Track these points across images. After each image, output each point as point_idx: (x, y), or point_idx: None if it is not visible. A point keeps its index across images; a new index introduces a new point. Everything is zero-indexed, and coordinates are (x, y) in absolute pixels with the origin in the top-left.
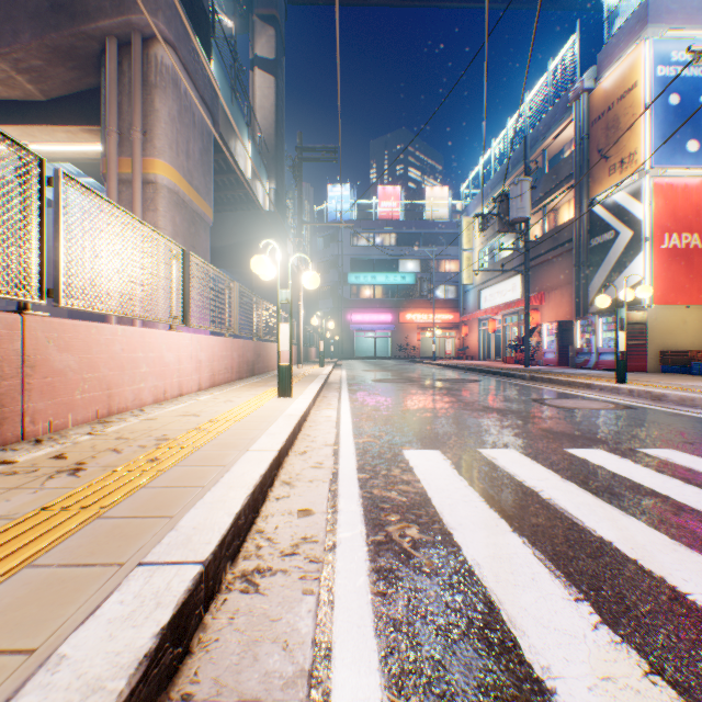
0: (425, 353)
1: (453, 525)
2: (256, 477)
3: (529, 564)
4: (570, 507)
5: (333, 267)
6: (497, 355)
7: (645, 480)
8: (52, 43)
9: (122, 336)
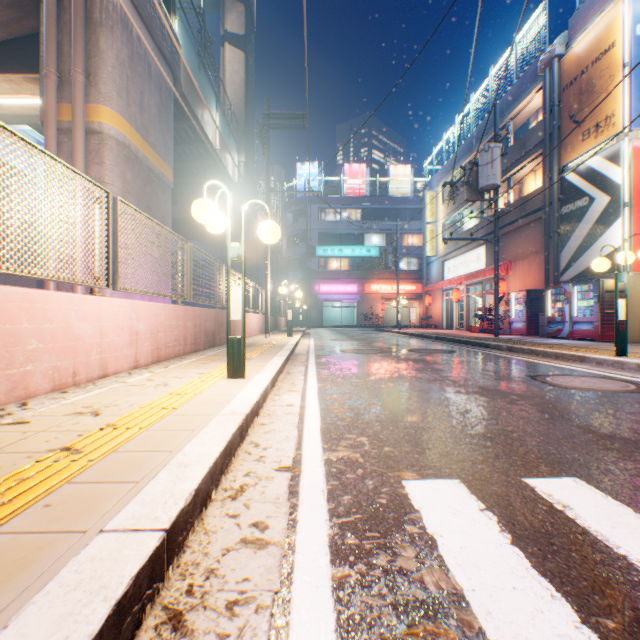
0: (388, 322)
1: None
2: None
3: None
4: None
5: (302, 240)
6: (460, 324)
7: None
8: None
9: None
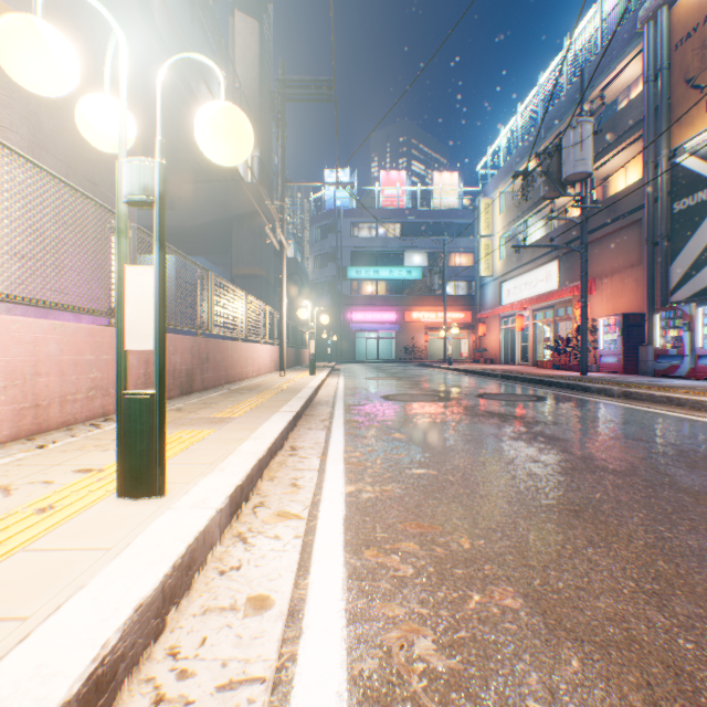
0: (432, 356)
1: None
2: None
3: None
4: None
5: (332, 260)
6: (521, 359)
7: None
8: None
9: None
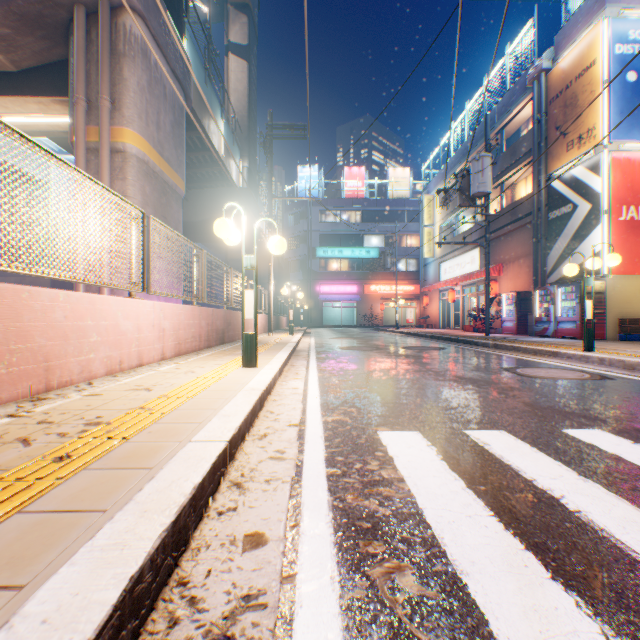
0: (388, 322)
1: (464, 566)
2: (186, 491)
3: None
4: (614, 527)
5: (303, 242)
6: (456, 324)
7: None
8: (18, 10)
9: (64, 302)
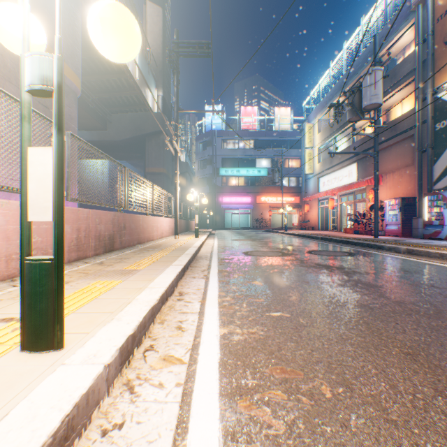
0: (274, 225)
1: None
2: None
3: None
4: None
5: (210, 163)
6: (332, 227)
7: None
8: None
9: None
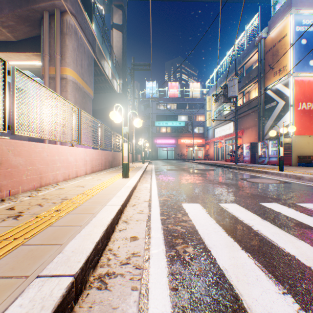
0: (189, 157)
1: (210, 246)
2: (108, 220)
3: (253, 269)
4: (269, 235)
5: (148, 118)
6: (222, 158)
7: (303, 220)
8: (18, 14)
9: (47, 148)
